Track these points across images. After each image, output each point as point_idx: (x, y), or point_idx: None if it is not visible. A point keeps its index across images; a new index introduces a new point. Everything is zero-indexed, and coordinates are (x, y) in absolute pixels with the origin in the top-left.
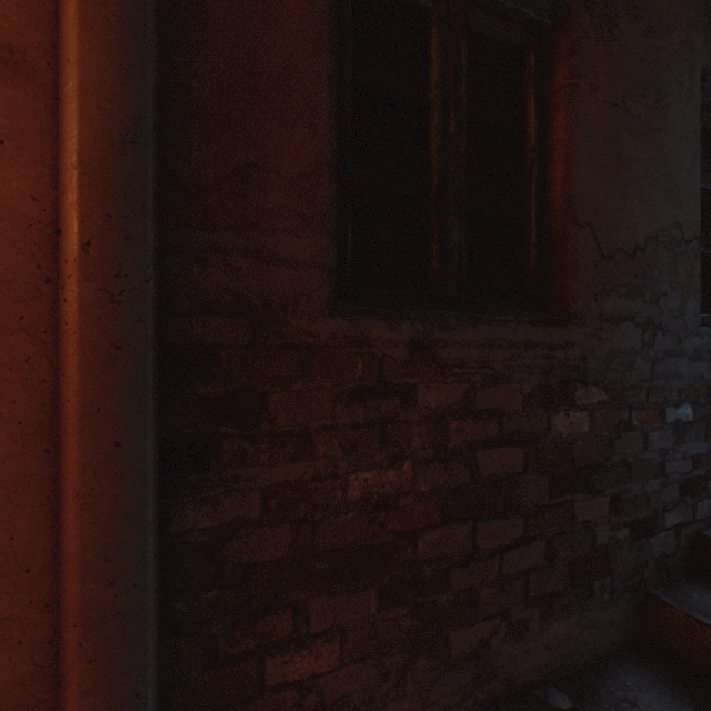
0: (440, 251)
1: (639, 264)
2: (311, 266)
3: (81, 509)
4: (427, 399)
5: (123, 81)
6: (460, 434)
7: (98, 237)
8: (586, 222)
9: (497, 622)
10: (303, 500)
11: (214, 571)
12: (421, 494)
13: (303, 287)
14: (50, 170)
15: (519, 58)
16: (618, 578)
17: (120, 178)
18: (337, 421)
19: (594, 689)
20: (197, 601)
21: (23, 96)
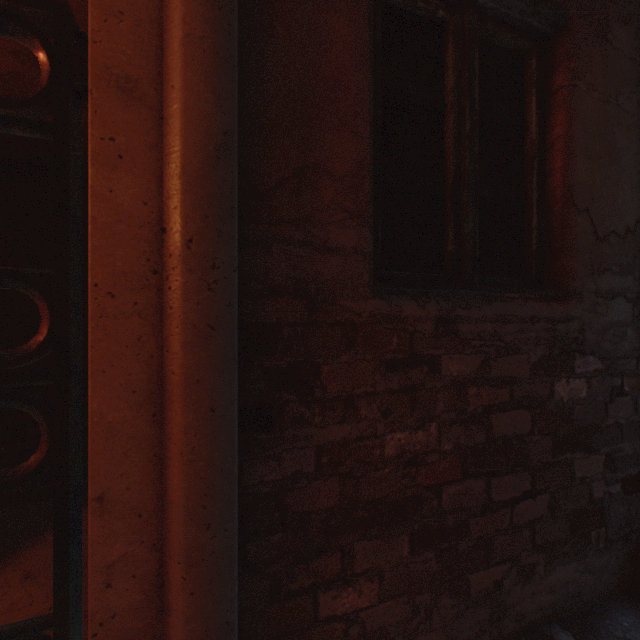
0: (455, 236)
1: (629, 245)
2: (355, 253)
3: (185, 464)
4: (449, 368)
5: (217, 102)
6: (477, 399)
7: (197, 235)
8: (583, 208)
9: (508, 566)
10: (349, 457)
11: (278, 517)
12: (445, 452)
13: (349, 272)
14: (156, 179)
15: (520, 62)
16: (611, 528)
17: (214, 184)
18: (376, 388)
19: (595, 628)
20: (264, 543)
21: (136, 117)
